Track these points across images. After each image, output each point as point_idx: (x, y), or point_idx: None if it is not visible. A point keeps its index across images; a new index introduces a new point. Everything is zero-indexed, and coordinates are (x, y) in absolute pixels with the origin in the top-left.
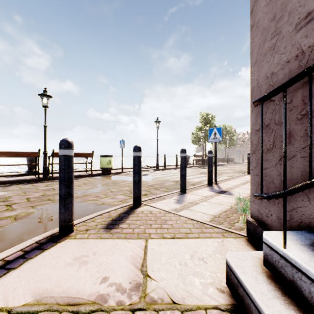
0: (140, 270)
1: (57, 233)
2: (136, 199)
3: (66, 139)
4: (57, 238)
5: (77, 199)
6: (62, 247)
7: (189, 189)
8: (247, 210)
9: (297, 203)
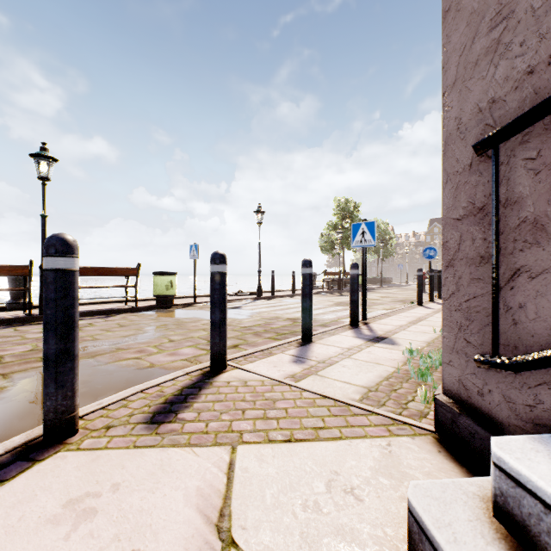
0: (215, 528)
1: (40, 438)
2: (215, 358)
3: (60, 234)
4: (37, 451)
5: (100, 357)
6: (44, 472)
7: (318, 335)
8: (427, 375)
9: None
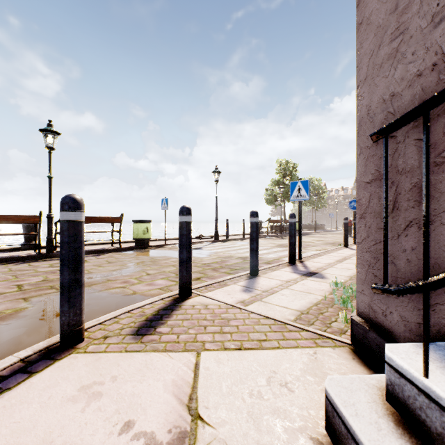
0: (186, 407)
1: (57, 344)
2: (183, 287)
3: (71, 195)
4: (56, 353)
5: (95, 286)
6: (63, 367)
7: (263, 270)
8: (348, 302)
9: (435, 297)
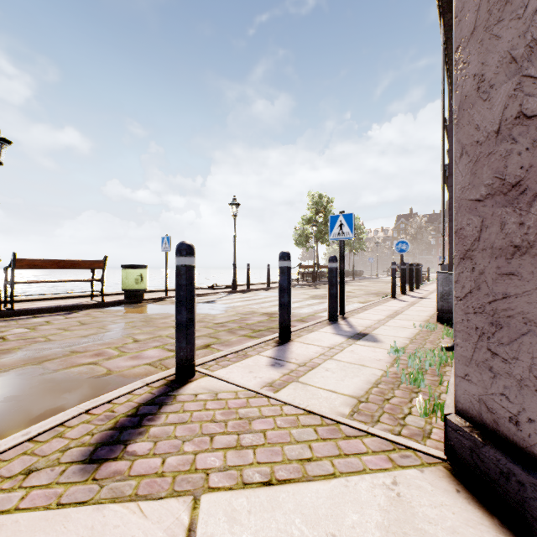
0: None
1: None
2: (182, 364)
3: None
4: None
5: (49, 363)
6: None
7: (296, 331)
8: (420, 380)
9: None
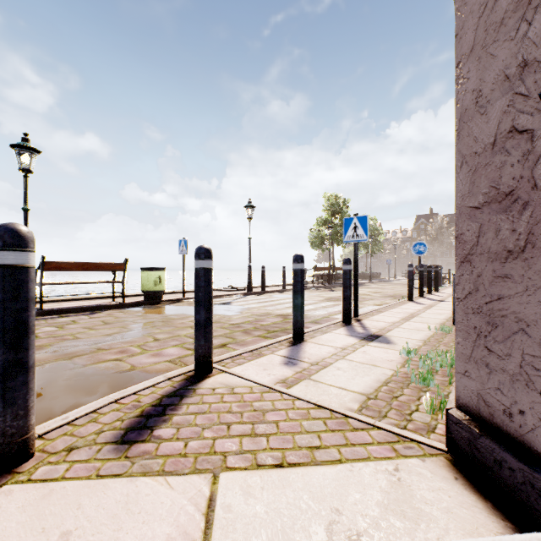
0: None
1: None
2: (200, 361)
3: (10, 224)
4: None
5: (78, 359)
6: None
7: (309, 333)
8: (430, 380)
9: None
